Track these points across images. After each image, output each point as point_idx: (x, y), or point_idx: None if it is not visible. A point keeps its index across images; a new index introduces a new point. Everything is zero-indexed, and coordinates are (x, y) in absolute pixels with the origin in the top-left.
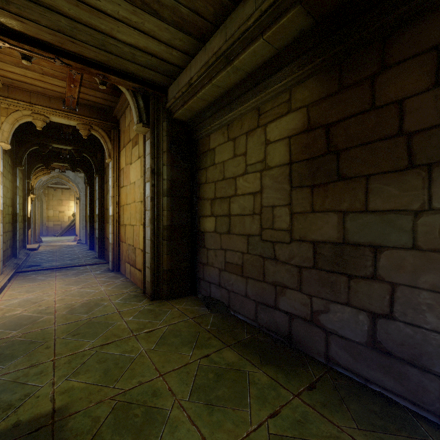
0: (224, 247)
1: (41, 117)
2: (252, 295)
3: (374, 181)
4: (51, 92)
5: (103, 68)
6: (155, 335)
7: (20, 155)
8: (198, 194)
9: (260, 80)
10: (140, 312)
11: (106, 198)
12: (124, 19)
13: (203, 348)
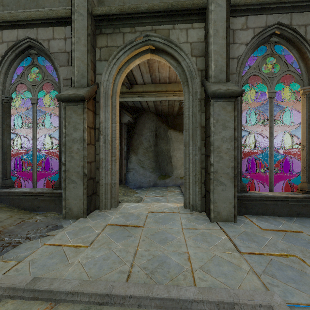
0: None
1: None
2: None
3: None
4: None
5: None
6: None
7: None
8: None
9: None
10: None
11: None
12: None
13: None
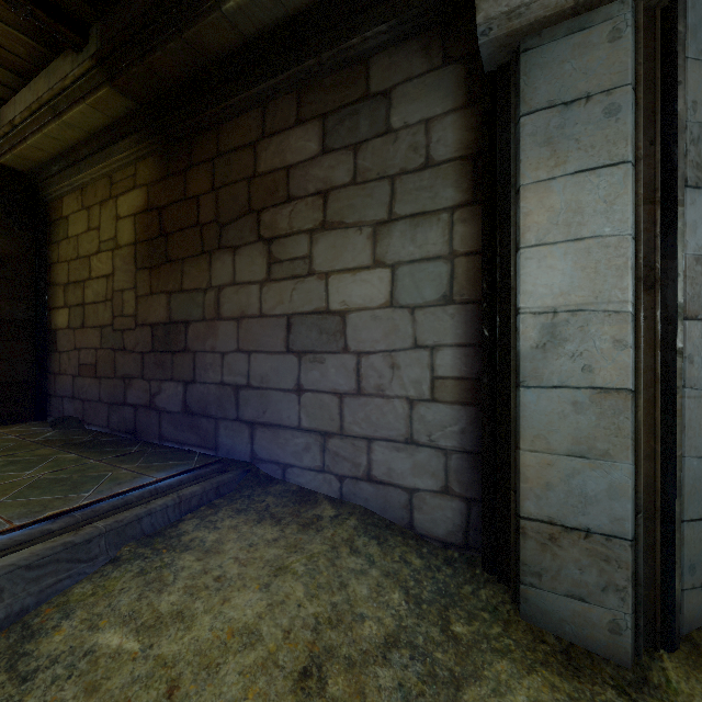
0: (78, 345)
1: None
2: (105, 398)
3: (186, 264)
4: None
5: None
6: None
7: None
8: (49, 278)
9: (104, 144)
10: None
11: None
12: None
13: (11, 451)
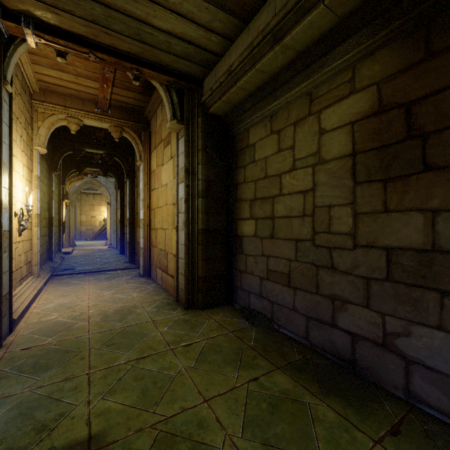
0: (266, 253)
1: (75, 121)
2: (302, 309)
3: None
4: (85, 94)
5: (137, 61)
6: (193, 349)
7: (55, 160)
8: (235, 195)
9: (315, 58)
10: (175, 322)
11: (136, 202)
12: (161, 1)
13: (250, 369)
